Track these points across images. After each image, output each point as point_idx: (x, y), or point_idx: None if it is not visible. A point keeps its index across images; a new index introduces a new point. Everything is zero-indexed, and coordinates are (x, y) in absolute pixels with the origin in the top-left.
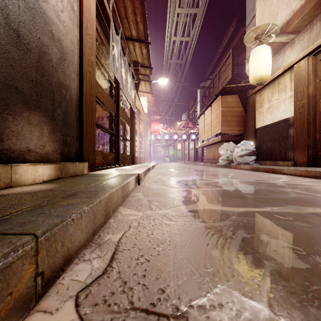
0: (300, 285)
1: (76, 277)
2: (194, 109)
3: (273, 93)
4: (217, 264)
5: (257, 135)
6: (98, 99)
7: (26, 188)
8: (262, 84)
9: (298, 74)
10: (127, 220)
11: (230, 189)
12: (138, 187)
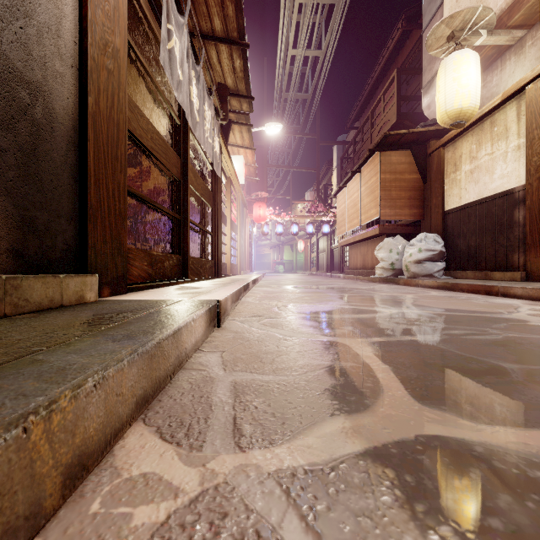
0: None
1: None
2: (326, 181)
3: (480, 143)
4: None
5: (447, 223)
6: (138, 143)
7: None
8: (462, 125)
9: (535, 104)
10: None
11: (439, 340)
12: (215, 334)
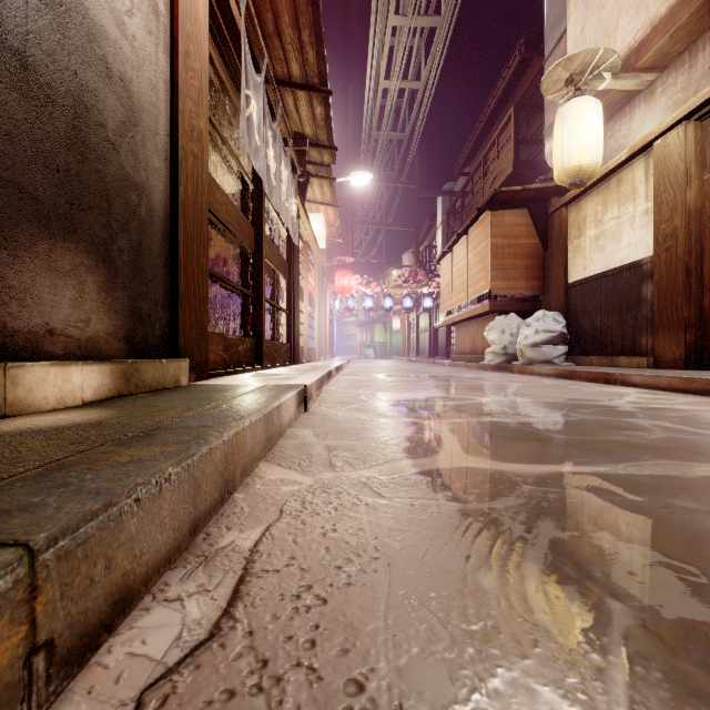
0: (706, 670)
1: (143, 646)
2: (429, 241)
3: (606, 205)
4: (495, 609)
5: (570, 299)
6: (213, 217)
7: (40, 420)
8: (582, 184)
9: (664, 163)
10: (275, 495)
11: (514, 421)
12: (303, 416)
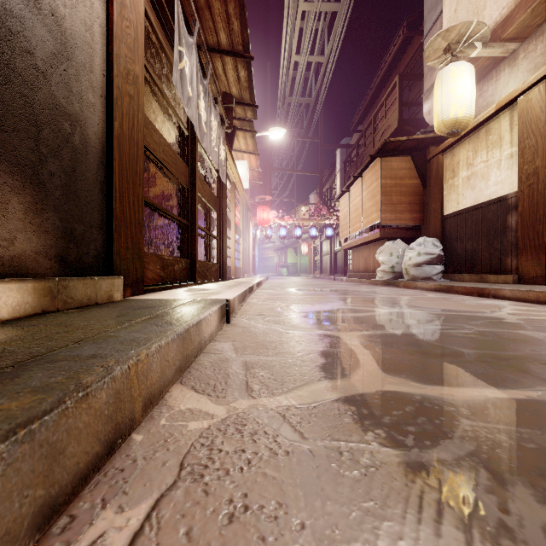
0: None
1: None
2: (330, 184)
3: (476, 151)
4: None
5: (445, 228)
6: (152, 155)
7: None
8: (458, 134)
9: (526, 115)
10: (179, 436)
11: (418, 333)
12: (225, 329)
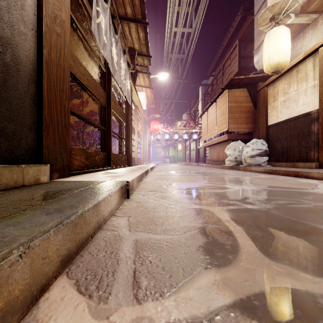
0: None
1: None
2: (195, 108)
3: (290, 84)
4: None
5: (269, 133)
6: (78, 82)
7: None
8: (279, 72)
9: None
10: None
11: (272, 208)
12: (125, 203)
